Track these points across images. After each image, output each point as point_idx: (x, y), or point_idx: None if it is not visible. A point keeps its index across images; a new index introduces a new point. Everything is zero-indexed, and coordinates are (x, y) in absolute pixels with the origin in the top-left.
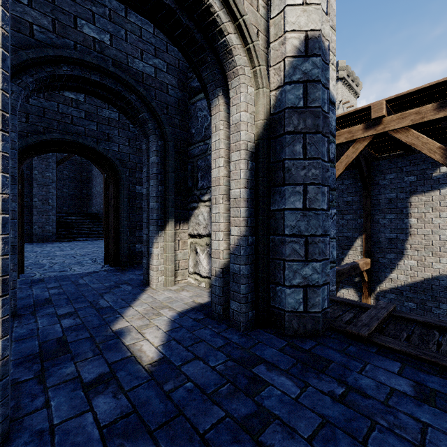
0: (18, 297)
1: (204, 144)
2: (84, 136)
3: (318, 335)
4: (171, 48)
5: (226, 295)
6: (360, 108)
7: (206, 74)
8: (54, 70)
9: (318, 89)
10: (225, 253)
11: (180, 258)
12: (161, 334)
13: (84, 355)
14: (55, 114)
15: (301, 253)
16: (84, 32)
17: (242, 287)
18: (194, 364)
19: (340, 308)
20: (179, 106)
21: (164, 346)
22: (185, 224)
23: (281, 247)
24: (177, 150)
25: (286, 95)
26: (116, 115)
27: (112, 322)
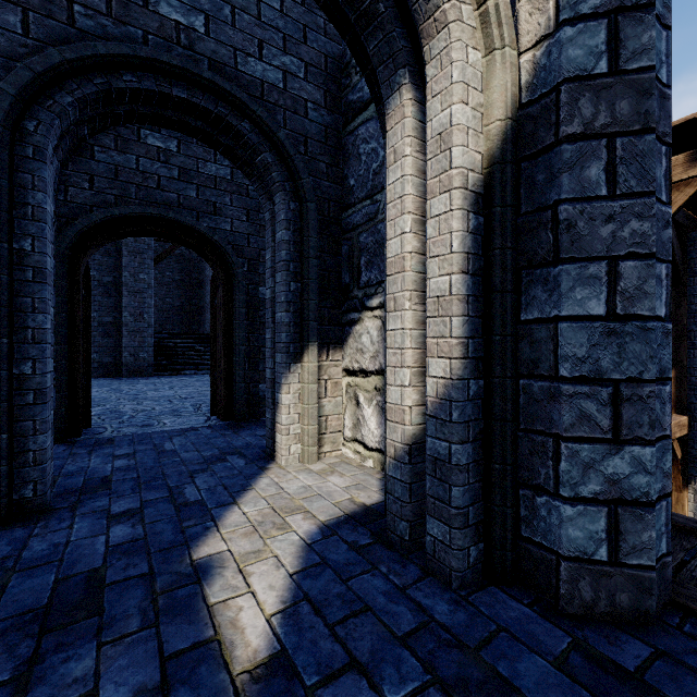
0: (65, 471)
1: (371, 204)
2: (178, 208)
3: (647, 623)
4: (312, 36)
5: (417, 501)
6: (680, 121)
7: (375, 44)
8: (108, 82)
9: (649, 25)
10: (416, 412)
11: (329, 412)
12: (283, 580)
13: (123, 626)
14: (133, 175)
15: (602, 422)
16: (160, 13)
17: (456, 492)
18: (347, 686)
19: (676, 540)
20: (327, 139)
21: (285, 616)
22: (337, 351)
23: (547, 406)
24: (324, 218)
25: (562, 51)
26: (227, 172)
27: (195, 539)
